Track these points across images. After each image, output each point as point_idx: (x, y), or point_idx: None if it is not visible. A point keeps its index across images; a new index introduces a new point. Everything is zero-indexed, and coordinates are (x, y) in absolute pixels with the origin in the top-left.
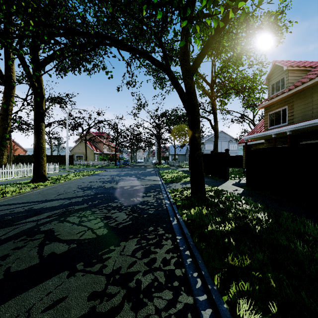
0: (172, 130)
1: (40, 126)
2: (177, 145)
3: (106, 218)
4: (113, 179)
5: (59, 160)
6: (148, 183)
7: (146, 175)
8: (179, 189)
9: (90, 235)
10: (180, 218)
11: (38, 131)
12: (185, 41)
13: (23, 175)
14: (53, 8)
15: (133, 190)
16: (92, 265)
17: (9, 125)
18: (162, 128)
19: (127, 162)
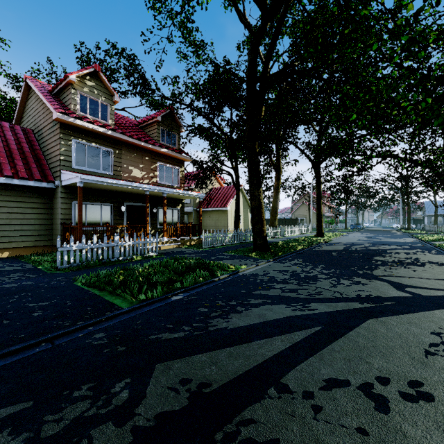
0: (431, 183)
1: (320, 202)
2: (440, 201)
3: (399, 246)
4: (371, 238)
5: (284, 223)
6: (409, 241)
7: (400, 237)
8: (442, 243)
9: (399, 248)
10: (441, 248)
11: (319, 205)
12: (443, 177)
13: (299, 233)
14: (329, 126)
15: (400, 242)
16: (408, 250)
17: (278, 199)
18: (411, 180)
19: (359, 226)
